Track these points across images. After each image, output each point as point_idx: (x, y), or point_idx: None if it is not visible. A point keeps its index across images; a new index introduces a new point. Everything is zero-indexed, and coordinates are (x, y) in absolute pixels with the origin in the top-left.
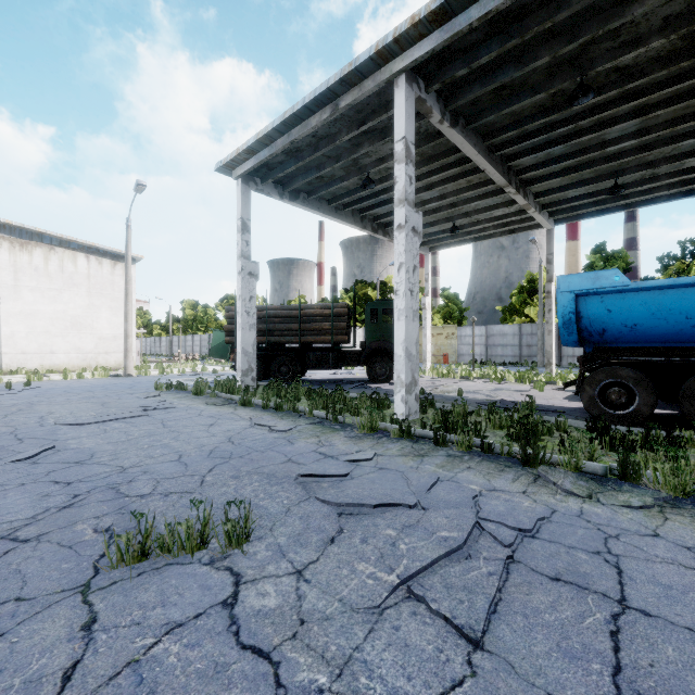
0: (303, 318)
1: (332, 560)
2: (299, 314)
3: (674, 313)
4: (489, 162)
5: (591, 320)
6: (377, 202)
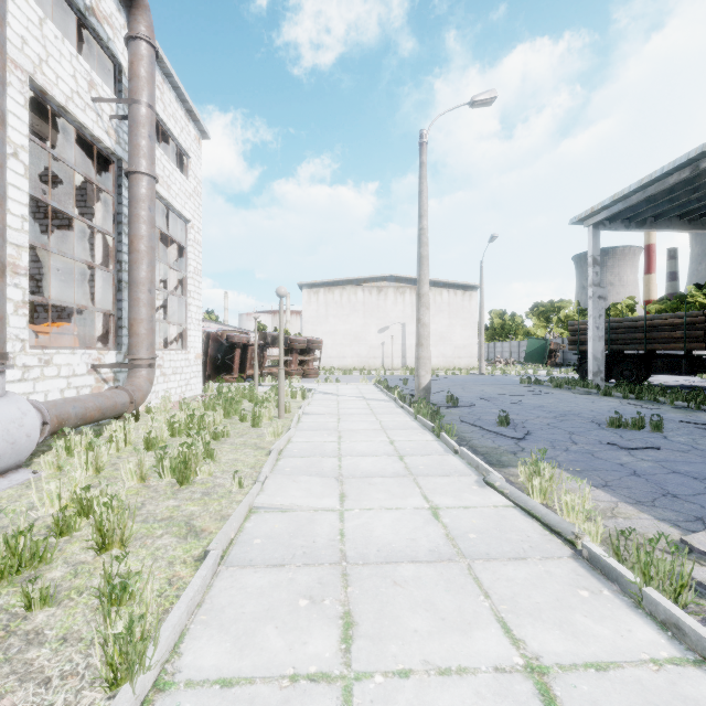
0: (648, 328)
1: None
2: (644, 325)
3: None
4: None
5: None
6: None
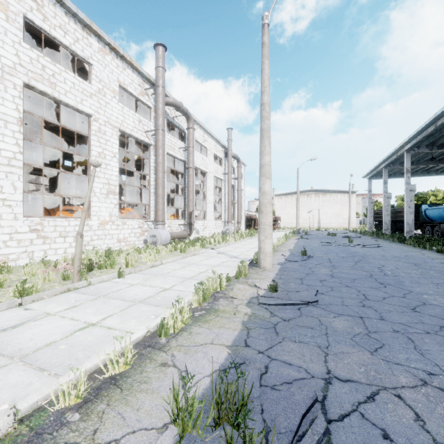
0: (396, 212)
1: (340, 237)
2: (394, 211)
3: (435, 214)
4: (439, 164)
5: (428, 215)
6: (430, 167)
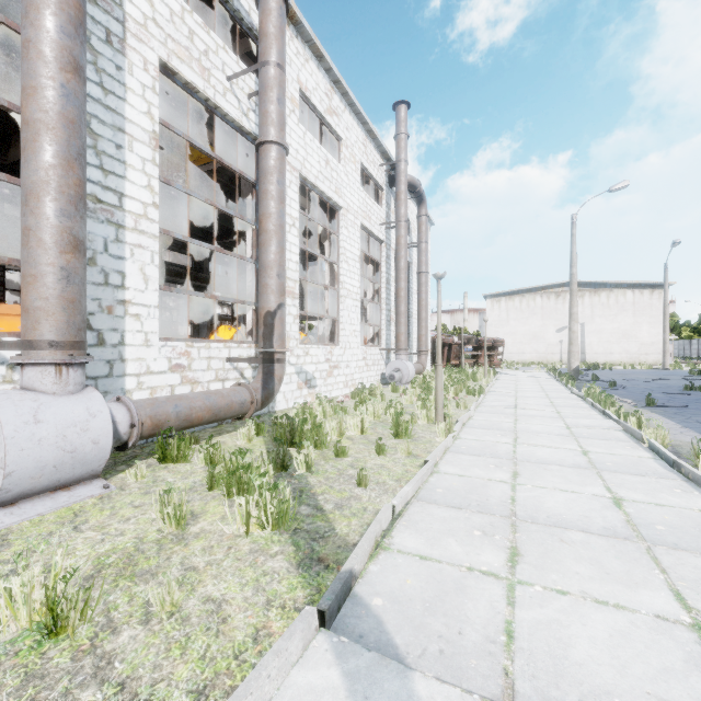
0: None
1: None
2: None
3: None
4: None
5: None
6: None
